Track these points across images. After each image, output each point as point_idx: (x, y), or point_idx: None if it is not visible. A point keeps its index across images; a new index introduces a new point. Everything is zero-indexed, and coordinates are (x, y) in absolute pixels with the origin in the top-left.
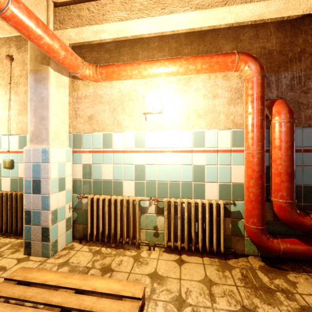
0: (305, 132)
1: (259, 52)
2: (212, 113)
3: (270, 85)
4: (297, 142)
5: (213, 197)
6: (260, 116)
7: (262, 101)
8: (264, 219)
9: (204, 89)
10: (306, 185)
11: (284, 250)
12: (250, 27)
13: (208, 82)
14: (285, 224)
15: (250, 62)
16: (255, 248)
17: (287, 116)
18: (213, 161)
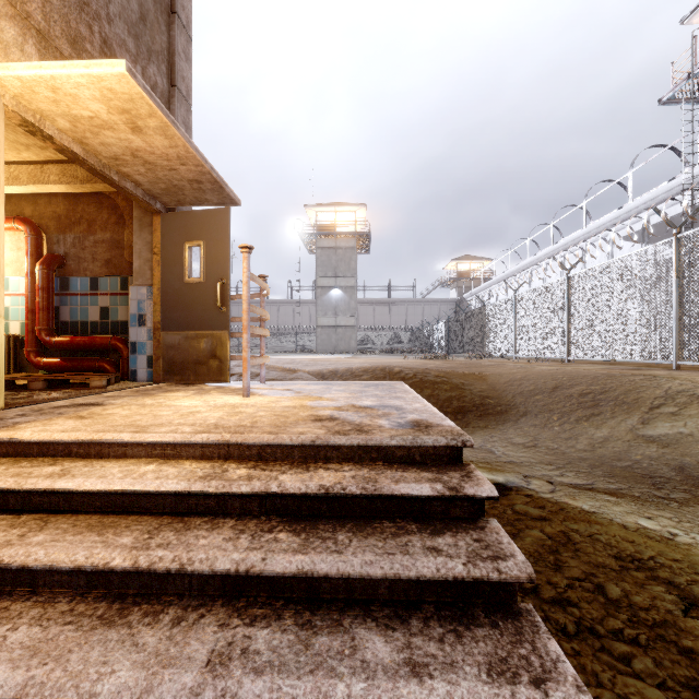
0: (82, 280)
1: (52, 215)
2: (17, 263)
3: (60, 242)
4: (76, 287)
5: (16, 333)
6: (29, 267)
7: (31, 256)
8: (33, 344)
9: (11, 243)
10: (82, 321)
11: (44, 364)
12: (46, 194)
13: (14, 237)
14: (69, 352)
15: (23, 226)
16: (48, 373)
17: (39, 267)
18: (17, 303)
